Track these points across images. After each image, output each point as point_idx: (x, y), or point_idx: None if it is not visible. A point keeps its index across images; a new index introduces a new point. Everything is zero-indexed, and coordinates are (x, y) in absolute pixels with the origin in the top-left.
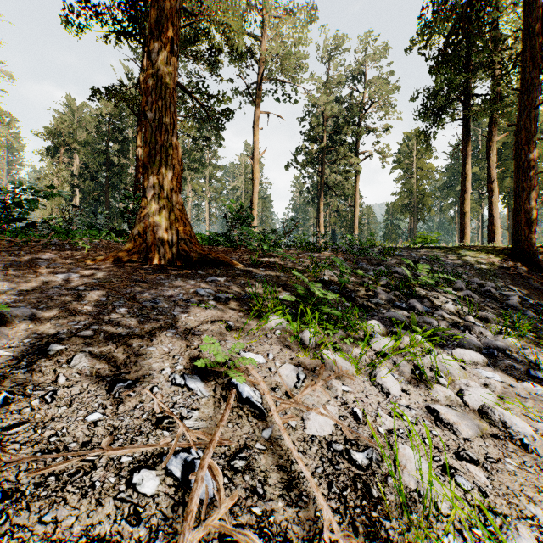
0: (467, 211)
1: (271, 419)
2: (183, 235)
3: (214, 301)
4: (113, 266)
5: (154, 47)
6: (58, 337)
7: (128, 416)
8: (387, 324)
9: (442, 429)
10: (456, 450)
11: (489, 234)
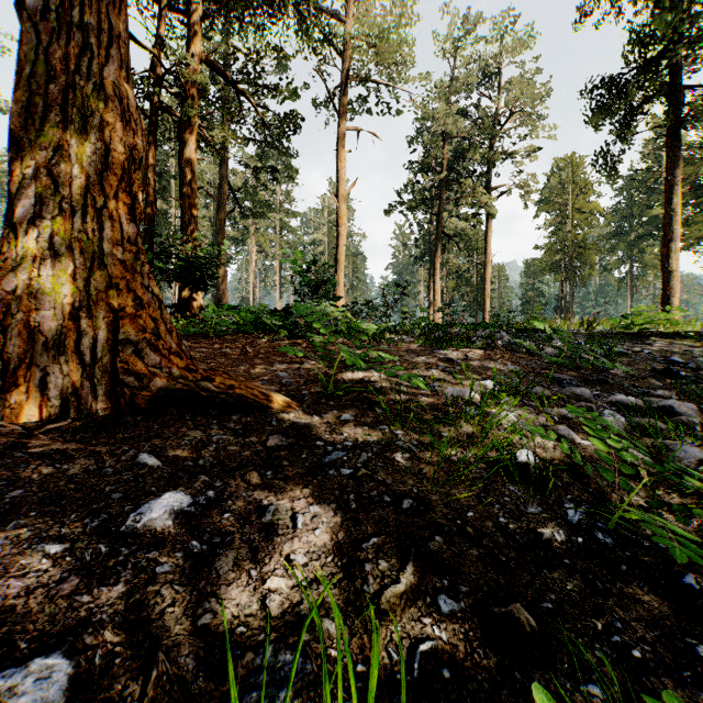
0: (674, 269)
1: None
2: (132, 331)
3: None
4: None
5: None
6: None
7: None
8: None
9: None
10: None
11: None
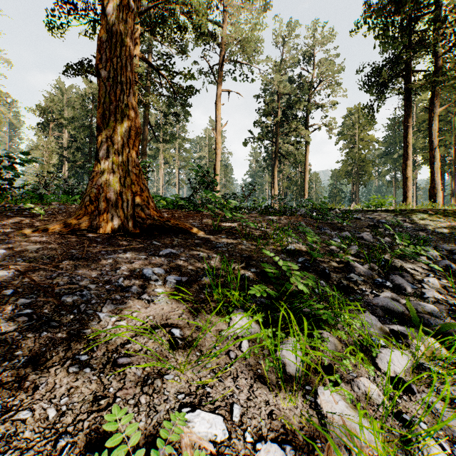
0: (409, 176)
1: None
2: (140, 201)
3: (162, 288)
4: (57, 237)
5: (109, 1)
6: None
7: None
8: (379, 314)
9: None
10: None
11: (430, 197)
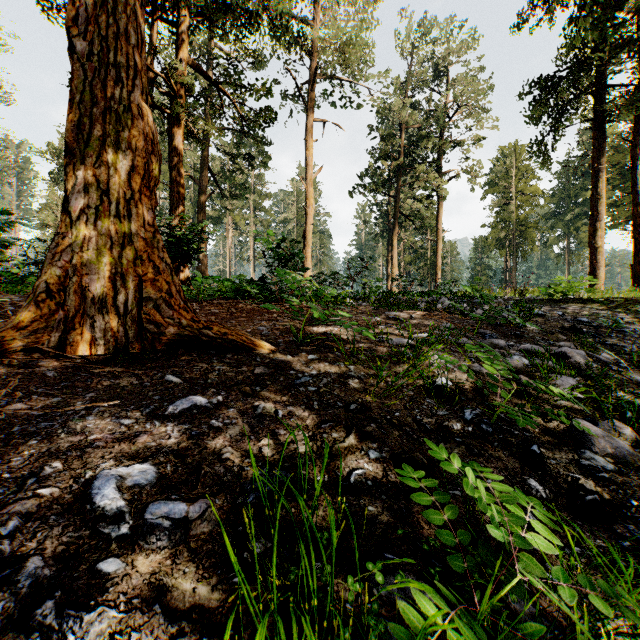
0: (600, 246)
1: None
2: (152, 291)
3: (123, 552)
4: None
5: None
6: None
7: None
8: None
9: None
10: None
11: (633, 277)
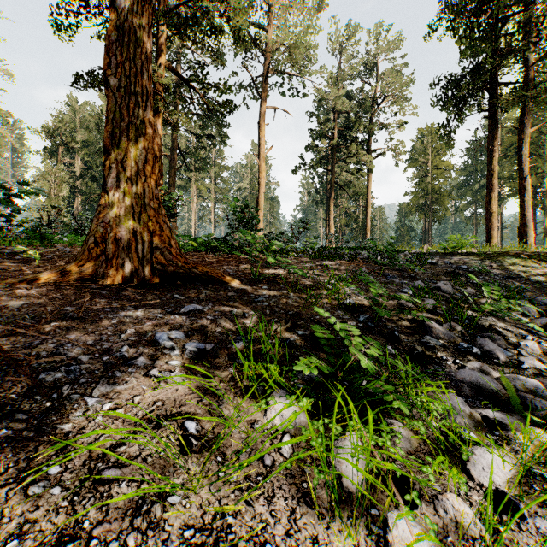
0: (494, 211)
1: None
2: (159, 243)
3: (179, 359)
4: (50, 289)
5: None
6: None
7: None
8: (466, 394)
9: None
10: None
11: (520, 236)
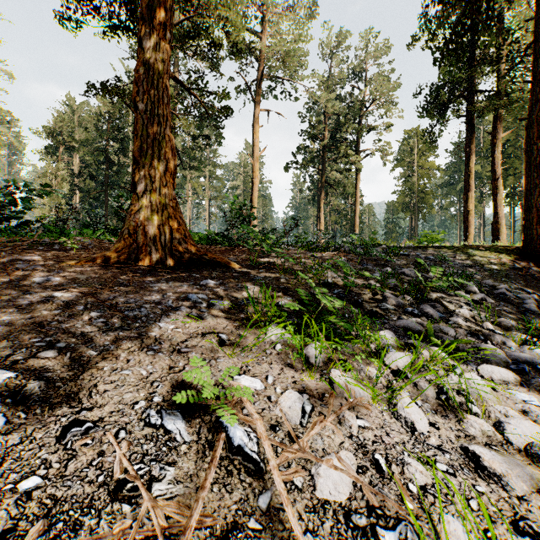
0: (471, 209)
1: (270, 476)
2: (177, 234)
3: (207, 309)
4: (99, 268)
5: (146, 33)
6: (13, 359)
7: (78, 479)
8: (400, 334)
9: (487, 482)
10: (513, 517)
11: (493, 233)
